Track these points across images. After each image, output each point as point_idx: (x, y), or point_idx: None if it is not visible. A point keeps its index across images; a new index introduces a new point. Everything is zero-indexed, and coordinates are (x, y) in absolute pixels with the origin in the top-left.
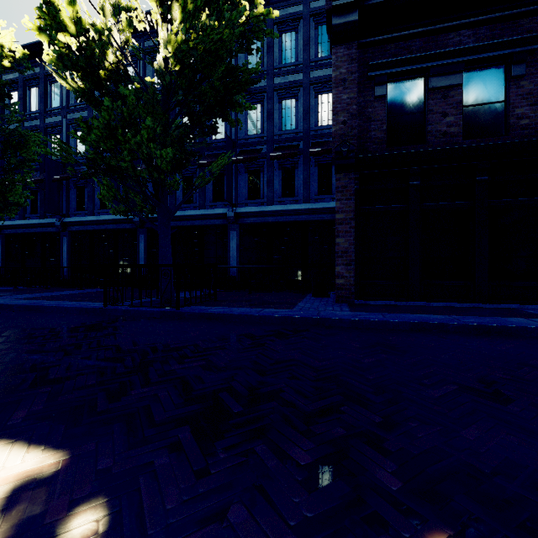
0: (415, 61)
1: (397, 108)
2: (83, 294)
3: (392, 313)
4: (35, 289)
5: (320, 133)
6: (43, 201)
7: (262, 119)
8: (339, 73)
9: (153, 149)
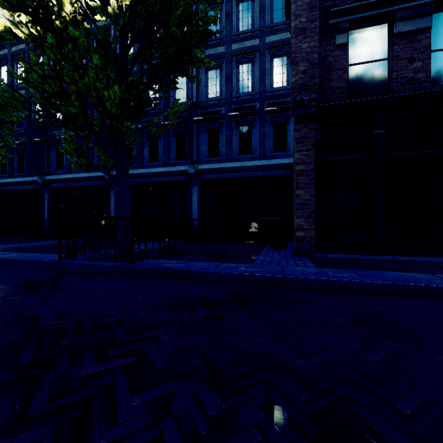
0: (380, 5)
1: (359, 56)
2: (54, 245)
3: (365, 271)
4: (16, 240)
5: (275, 94)
6: (27, 161)
7: (221, 83)
8: (299, 22)
9: (100, 89)
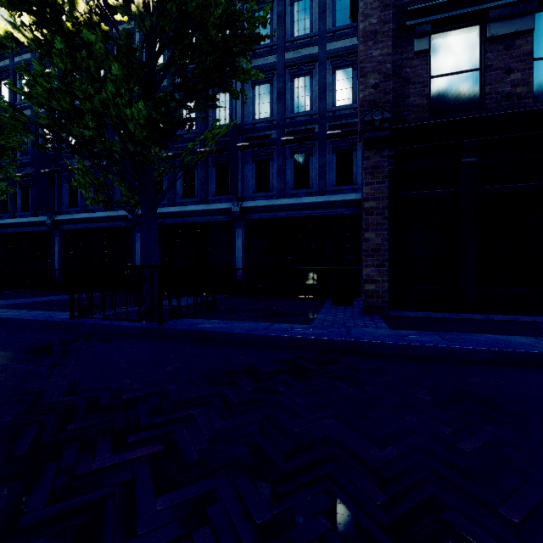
0: (469, 3)
1: (443, 66)
2: (65, 300)
3: (451, 333)
4: (20, 294)
5: (339, 114)
6: (34, 197)
7: (272, 101)
8: (368, 24)
9: (121, 107)
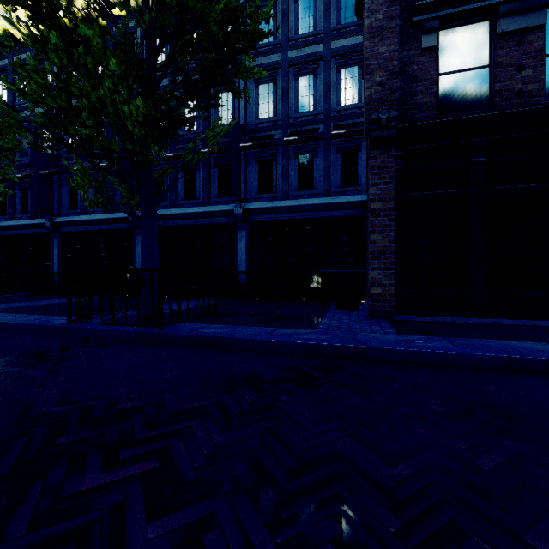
0: None
1: (451, 63)
2: (64, 304)
3: (461, 339)
4: (18, 297)
5: (344, 113)
6: (33, 199)
7: (275, 100)
8: (374, 20)
9: (119, 104)
